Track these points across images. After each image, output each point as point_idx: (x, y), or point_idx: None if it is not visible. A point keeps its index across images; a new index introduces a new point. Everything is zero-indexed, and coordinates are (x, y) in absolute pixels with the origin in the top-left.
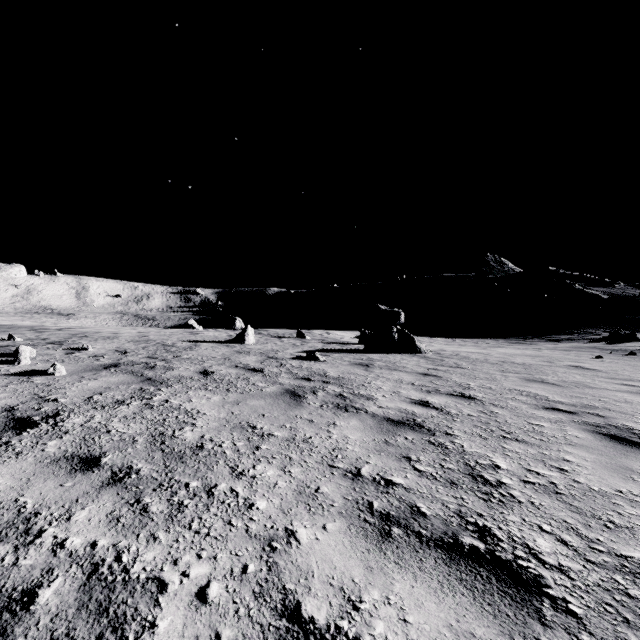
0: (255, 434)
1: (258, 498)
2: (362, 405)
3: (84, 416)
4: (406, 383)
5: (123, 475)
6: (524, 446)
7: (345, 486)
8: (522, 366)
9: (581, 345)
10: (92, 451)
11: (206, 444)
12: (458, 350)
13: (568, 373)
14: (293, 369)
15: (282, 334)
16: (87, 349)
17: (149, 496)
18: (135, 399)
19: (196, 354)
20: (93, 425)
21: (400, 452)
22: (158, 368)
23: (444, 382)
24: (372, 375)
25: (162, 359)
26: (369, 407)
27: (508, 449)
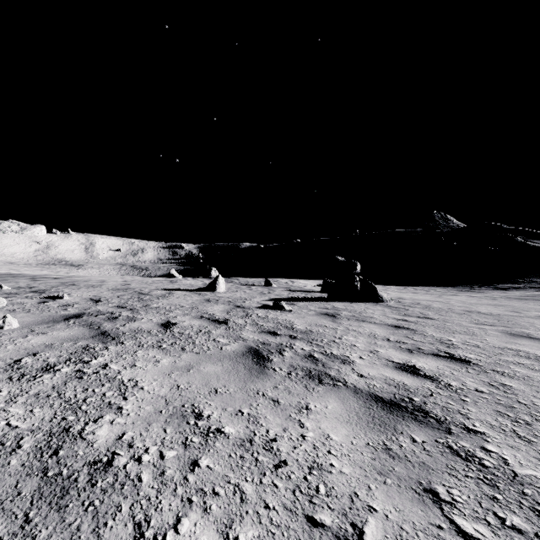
0: (197, 430)
1: None
2: (338, 372)
3: None
4: (380, 338)
5: None
6: None
7: None
8: (492, 317)
9: (531, 293)
10: None
11: (119, 455)
12: (416, 298)
13: None
14: (259, 320)
15: (252, 282)
16: (62, 298)
17: None
18: (69, 363)
19: (166, 303)
20: None
21: (415, 476)
22: (120, 319)
23: (421, 337)
24: (341, 328)
25: (130, 308)
26: (347, 376)
27: None
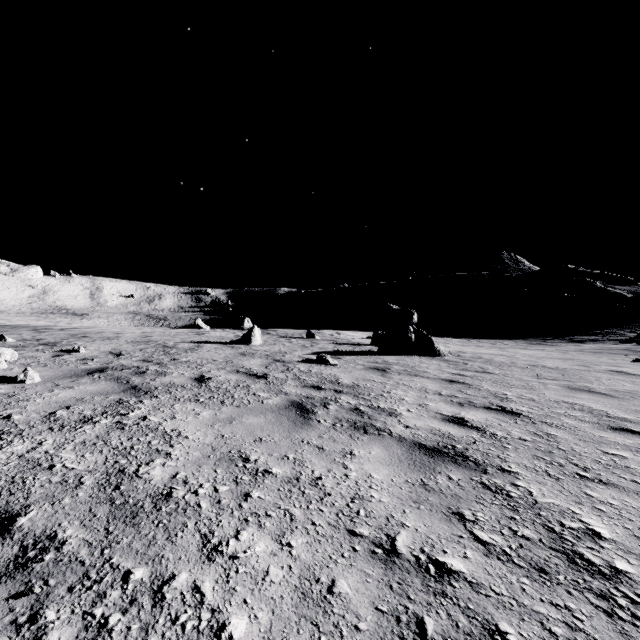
0: (246, 471)
1: (234, 609)
2: (384, 424)
3: (31, 441)
4: (432, 393)
5: (35, 554)
6: (616, 493)
7: (375, 578)
8: (557, 371)
9: (608, 346)
10: (11, 503)
11: (176, 489)
12: (478, 352)
13: (613, 380)
14: (301, 374)
15: (291, 334)
16: (78, 351)
17: (56, 605)
18: (106, 415)
19: (196, 357)
20: (35, 456)
21: (446, 504)
22: (149, 373)
23: (475, 391)
24: (391, 382)
25: (157, 362)
26: (393, 427)
27: (597, 499)
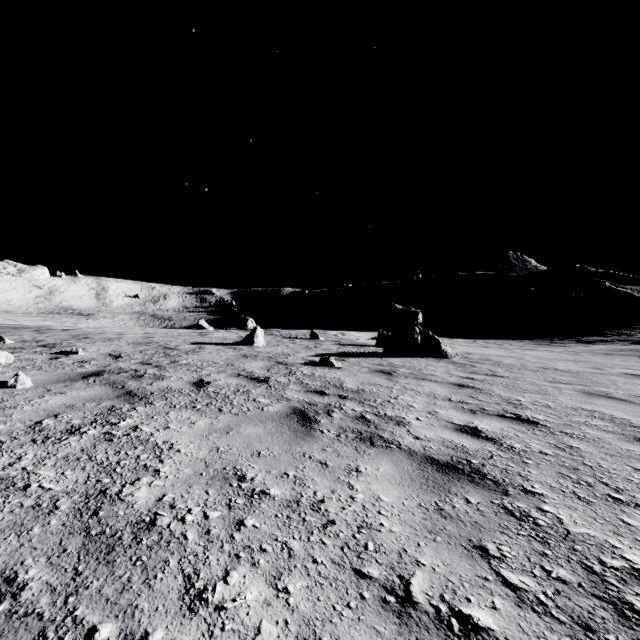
0: (241, 492)
1: None
2: (392, 434)
3: (9, 456)
4: (441, 398)
5: None
6: None
7: (387, 638)
8: (570, 374)
9: (619, 348)
10: None
11: (161, 516)
12: (486, 353)
13: (631, 384)
14: (304, 378)
15: (295, 335)
16: (77, 353)
17: None
18: (96, 425)
19: (197, 359)
20: (11, 474)
21: (466, 535)
22: (146, 377)
23: (487, 397)
24: (397, 387)
25: (156, 365)
26: (402, 438)
27: (637, 528)
